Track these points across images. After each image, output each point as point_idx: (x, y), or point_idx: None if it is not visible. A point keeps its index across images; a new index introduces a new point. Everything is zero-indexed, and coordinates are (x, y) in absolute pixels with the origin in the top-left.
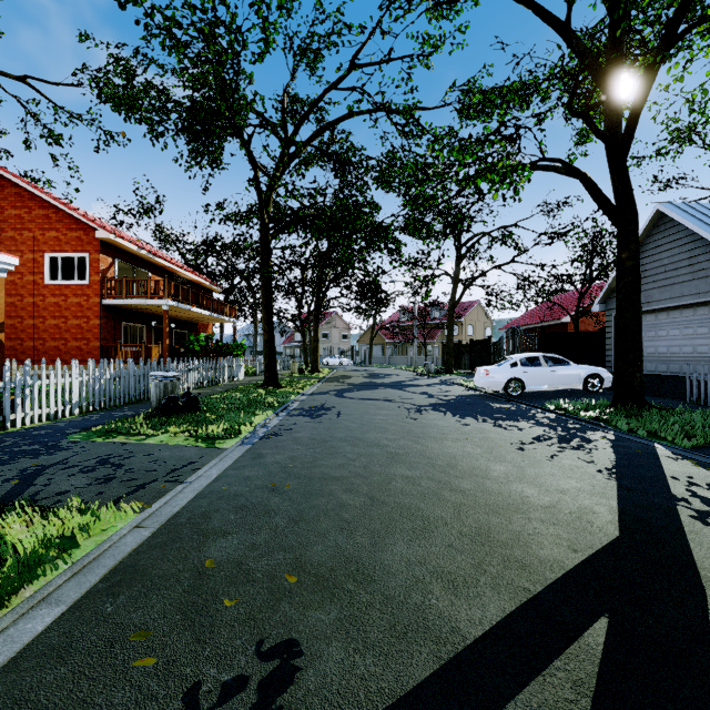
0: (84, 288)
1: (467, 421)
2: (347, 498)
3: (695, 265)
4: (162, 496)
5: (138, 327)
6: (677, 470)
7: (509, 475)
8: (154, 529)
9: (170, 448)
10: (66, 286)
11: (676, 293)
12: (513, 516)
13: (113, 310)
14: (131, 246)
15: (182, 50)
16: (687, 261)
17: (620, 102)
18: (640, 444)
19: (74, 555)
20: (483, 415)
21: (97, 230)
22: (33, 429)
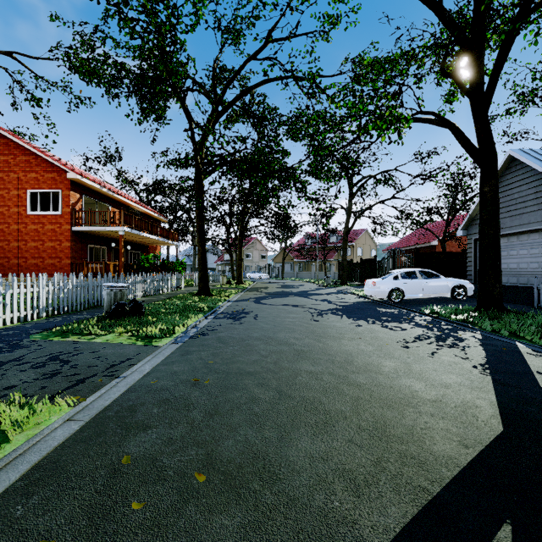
0: (58, 218)
1: (360, 322)
2: (258, 392)
3: (540, 198)
4: (98, 390)
5: (100, 249)
6: (540, 366)
7: (398, 370)
8: (84, 423)
9: (113, 346)
10: (43, 216)
11: (524, 221)
12: (405, 410)
13: (81, 235)
14: (95, 185)
15: (129, 23)
16: (533, 195)
17: (483, 66)
18: (504, 342)
19: (4, 450)
20: (372, 318)
21: (67, 172)
22: (4, 330)
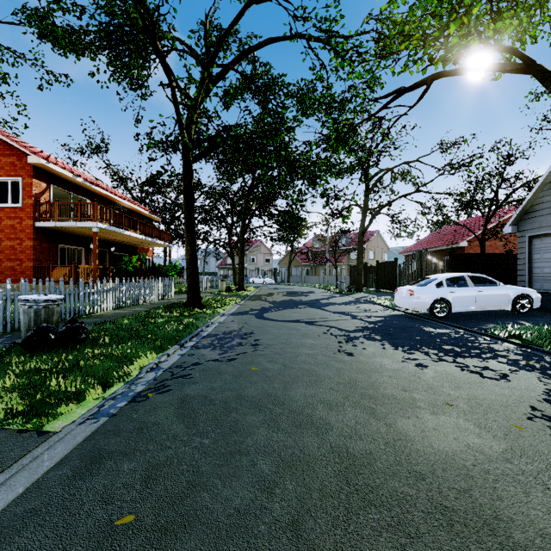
0: (18, 211)
1: (418, 358)
2: None
3: None
4: None
5: (75, 249)
6: None
7: None
8: None
9: None
10: None
11: None
12: None
13: (48, 232)
14: (65, 173)
15: None
16: None
17: None
18: None
19: None
20: (429, 347)
21: (29, 155)
22: None
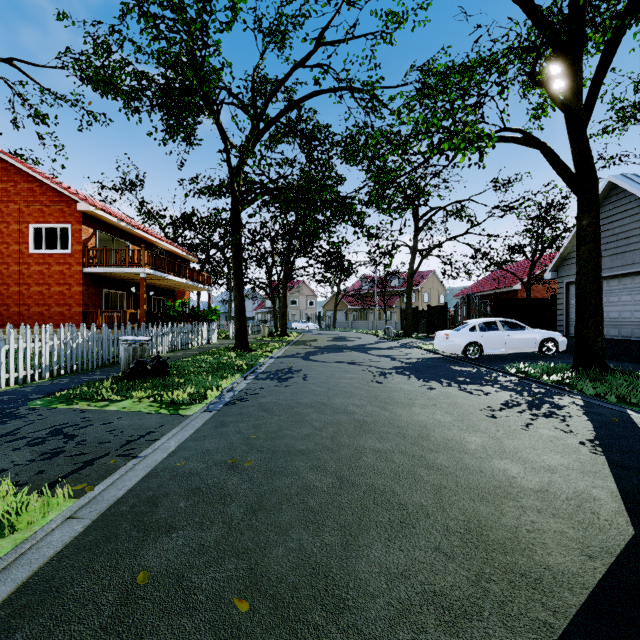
0: (67, 257)
1: (432, 384)
2: (313, 478)
3: None
4: (109, 475)
5: (118, 294)
6: None
7: (487, 448)
8: (89, 522)
9: (131, 416)
10: (49, 255)
11: (627, 260)
12: (503, 504)
13: (94, 277)
14: (111, 218)
15: (151, 20)
16: (639, 230)
17: (580, 72)
18: (612, 410)
19: None
20: (446, 378)
21: (78, 202)
22: None
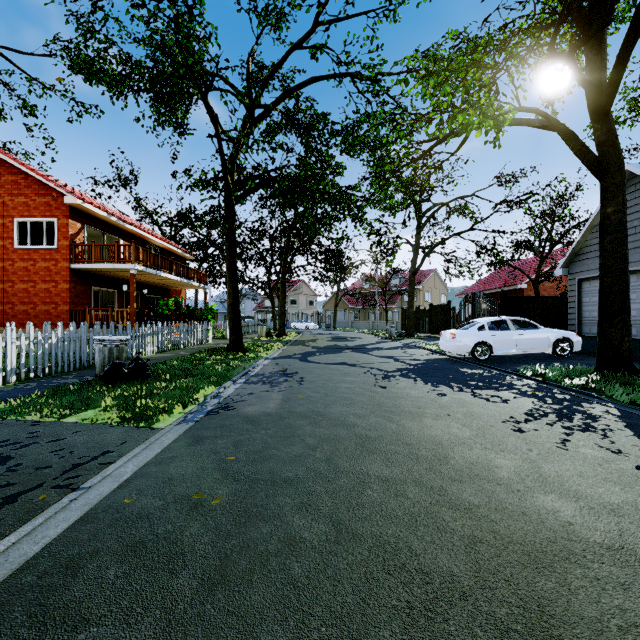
0: (53, 253)
1: (442, 389)
2: (301, 525)
3: None
4: (31, 518)
5: (108, 292)
6: None
7: (523, 476)
8: None
9: (90, 430)
10: (34, 251)
11: None
12: (568, 572)
13: (82, 274)
14: (100, 212)
15: None
16: None
17: (604, 45)
18: None
19: None
20: (456, 382)
21: (65, 195)
22: None
